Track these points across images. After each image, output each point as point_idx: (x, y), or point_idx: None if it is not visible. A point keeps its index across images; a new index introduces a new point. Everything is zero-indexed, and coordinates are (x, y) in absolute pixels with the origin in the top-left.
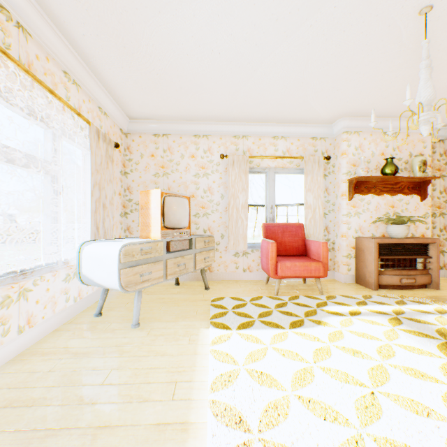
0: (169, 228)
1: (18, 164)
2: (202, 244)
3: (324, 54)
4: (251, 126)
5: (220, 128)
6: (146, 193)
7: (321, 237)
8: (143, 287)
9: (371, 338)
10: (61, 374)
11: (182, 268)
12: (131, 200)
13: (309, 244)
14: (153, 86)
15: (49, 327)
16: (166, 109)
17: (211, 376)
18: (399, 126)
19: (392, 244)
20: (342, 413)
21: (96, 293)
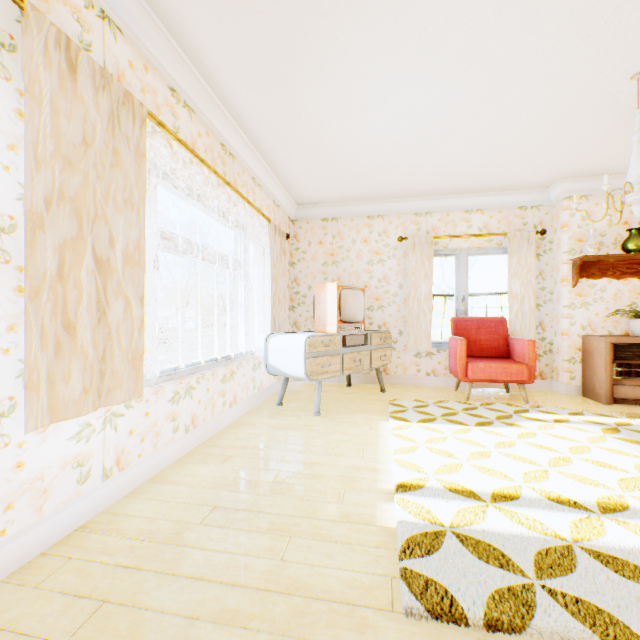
0: (344, 322)
1: (227, 267)
2: (377, 340)
3: (520, 126)
4: (436, 200)
5: (397, 206)
6: (322, 287)
7: (532, 336)
8: (323, 378)
9: (570, 440)
10: (270, 436)
11: (357, 364)
12: (298, 292)
13: (511, 343)
14: (327, 175)
15: (244, 408)
16: (337, 192)
17: (393, 447)
18: (606, 207)
19: (634, 344)
20: (509, 477)
21: (271, 387)
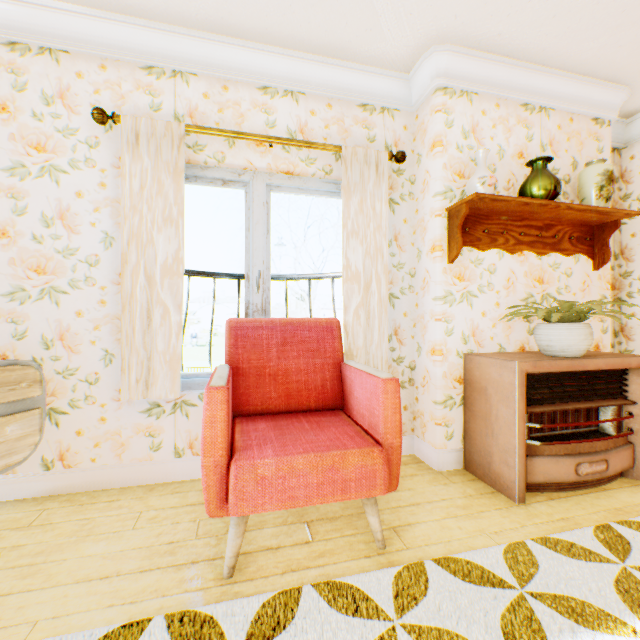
0: None
1: None
2: None
3: None
4: (196, 40)
5: (96, 30)
6: None
7: (384, 355)
8: None
9: None
10: None
11: None
12: None
13: (349, 377)
14: None
15: None
16: None
17: None
18: None
19: (555, 372)
20: None
21: None
